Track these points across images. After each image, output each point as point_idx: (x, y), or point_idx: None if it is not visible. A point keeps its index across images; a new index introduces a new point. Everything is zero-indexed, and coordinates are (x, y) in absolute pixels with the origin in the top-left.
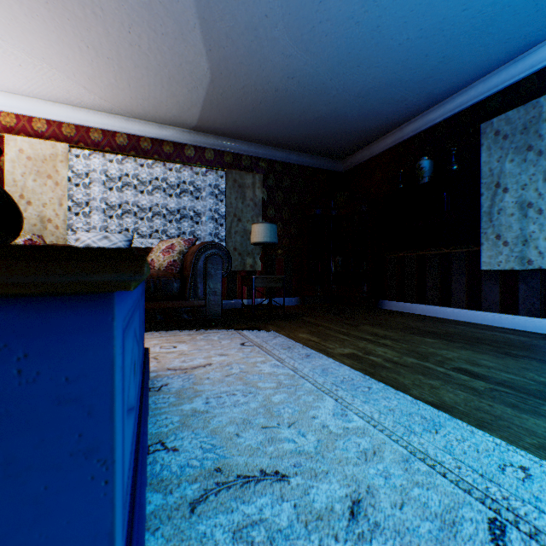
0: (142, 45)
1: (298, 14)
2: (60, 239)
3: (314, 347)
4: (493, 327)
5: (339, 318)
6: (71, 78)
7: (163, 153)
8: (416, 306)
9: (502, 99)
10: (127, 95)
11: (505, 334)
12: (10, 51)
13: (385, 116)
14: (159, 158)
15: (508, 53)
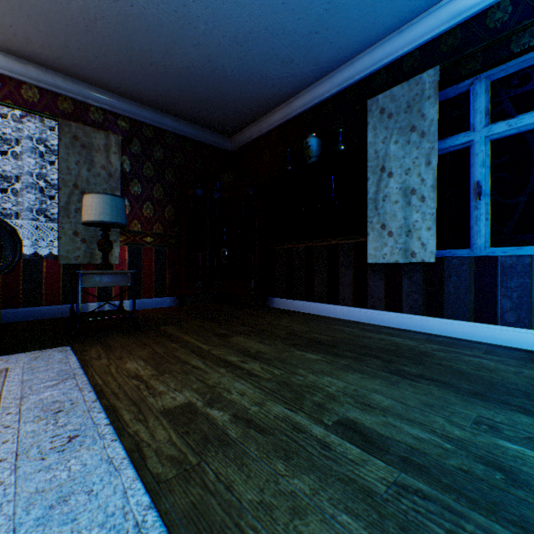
0: None
1: None
2: None
3: (127, 396)
4: (379, 326)
5: (212, 325)
6: None
7: None
8: (305, 304)
9: (387, 75)
10: None
11: (392, 337)
12: None
13: (271, 81)
14: None
15: (393, 18)
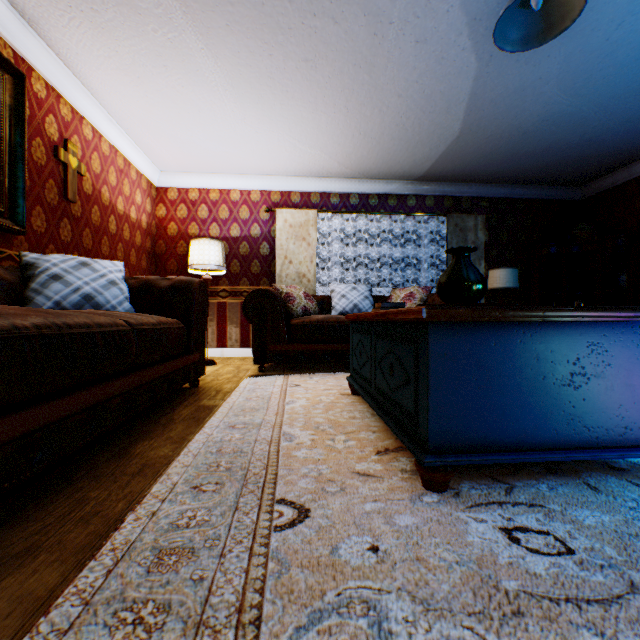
0: (406, 124)
1: (575, 70)
2: (310, 290)
3: None
4: None
5: None
6: (331, 158)
7: (387, 206)
8: None
9: None
10: (370, 162)
11: None
12: (299, 148)
13: None
14: (383, 211)
15: None
